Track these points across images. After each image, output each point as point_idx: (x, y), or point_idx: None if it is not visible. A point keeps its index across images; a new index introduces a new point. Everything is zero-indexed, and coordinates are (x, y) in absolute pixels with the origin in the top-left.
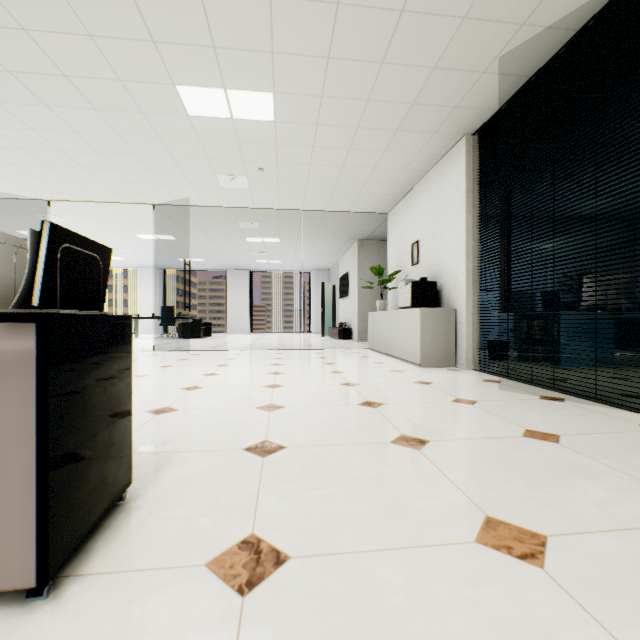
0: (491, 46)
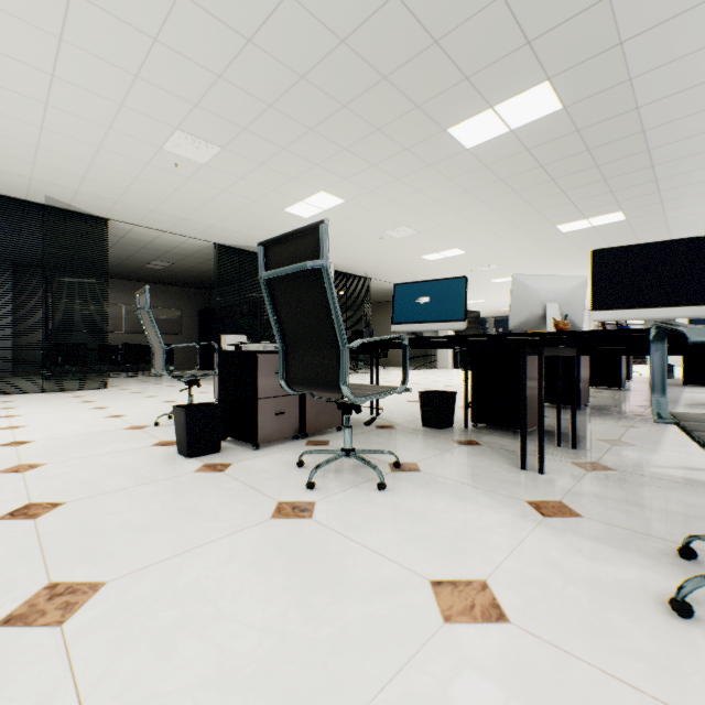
0: (56, 193)
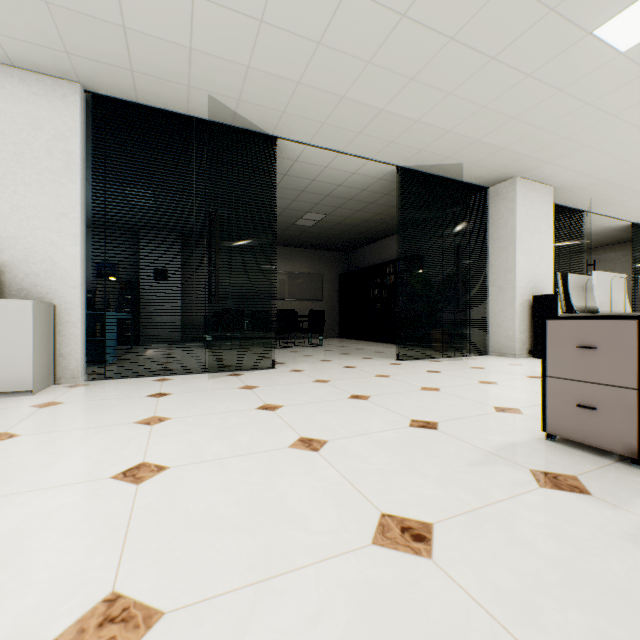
0: (220, 87)
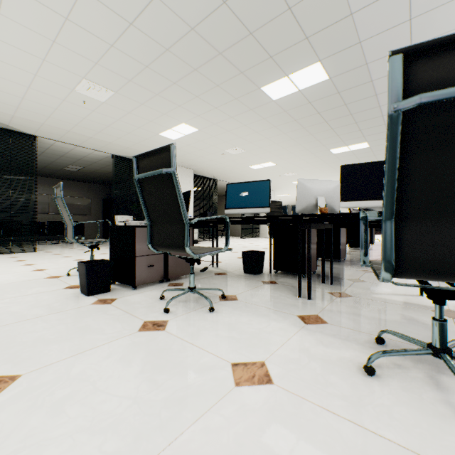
0: None
